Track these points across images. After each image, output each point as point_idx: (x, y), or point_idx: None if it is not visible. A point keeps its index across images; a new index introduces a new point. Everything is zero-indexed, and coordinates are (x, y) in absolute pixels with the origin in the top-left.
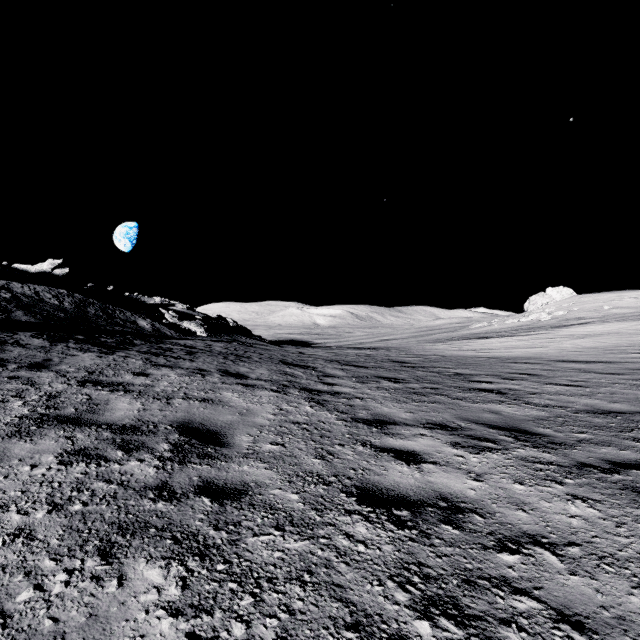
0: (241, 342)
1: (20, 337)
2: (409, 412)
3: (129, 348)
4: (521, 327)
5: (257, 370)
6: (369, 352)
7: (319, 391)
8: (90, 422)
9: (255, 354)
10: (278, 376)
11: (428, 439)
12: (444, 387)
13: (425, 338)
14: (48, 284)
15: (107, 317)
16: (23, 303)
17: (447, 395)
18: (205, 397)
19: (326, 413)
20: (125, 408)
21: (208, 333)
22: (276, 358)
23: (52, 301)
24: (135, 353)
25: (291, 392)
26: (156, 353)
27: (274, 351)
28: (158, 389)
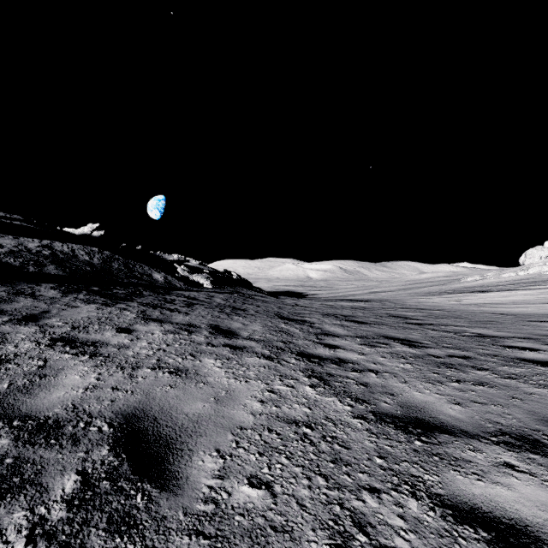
0: (242, 293)
1: (40, 288)
2: (455, 403)
3: (134, 299)
4: (521, 281)
5: (250, 326)
6: (363, 305)
7: (320, 358)
8: (5, 411)
9: (252, 306)
10: (272, 334)
11: (531, 483)
12: (477, 355)
13: (415, 291)
14: (84, 243)
15: (127, 271)
16: (58, 259)
17: (491, 370)
18: (180, 366)
19: (334, 401)
20: (72, 384)
21: (213, 285)
22: (272, 311)
23: (84, 257)
24: (135, 305)
25: (286, 359)
26: (156, 305)
27: (271, 303)
28: (131, 352)
